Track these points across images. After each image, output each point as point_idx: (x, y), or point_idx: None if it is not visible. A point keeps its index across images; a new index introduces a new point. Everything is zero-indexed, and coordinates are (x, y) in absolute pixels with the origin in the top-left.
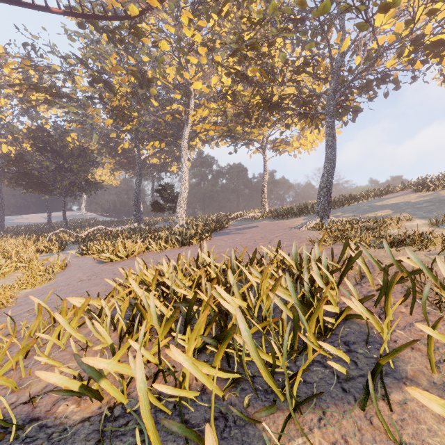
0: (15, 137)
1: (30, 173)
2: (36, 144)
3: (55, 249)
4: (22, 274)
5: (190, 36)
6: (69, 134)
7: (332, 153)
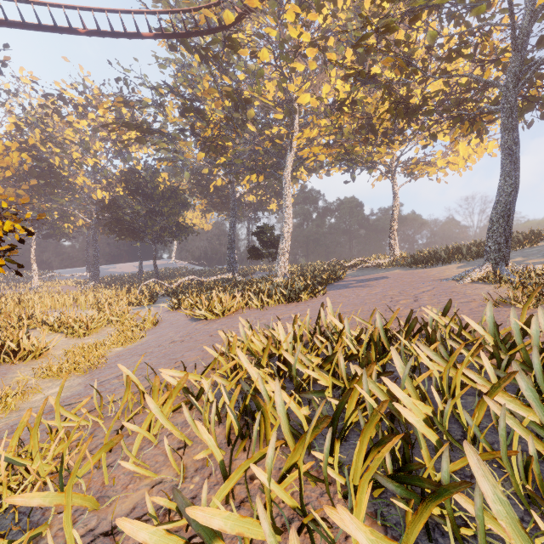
0: (109, 181)
1: (123, 219)
2: (128, 187)
3: (146, 301)
4: (114, 330)
5: (296, 37)
6: (160, 174)
7: (512, 167)
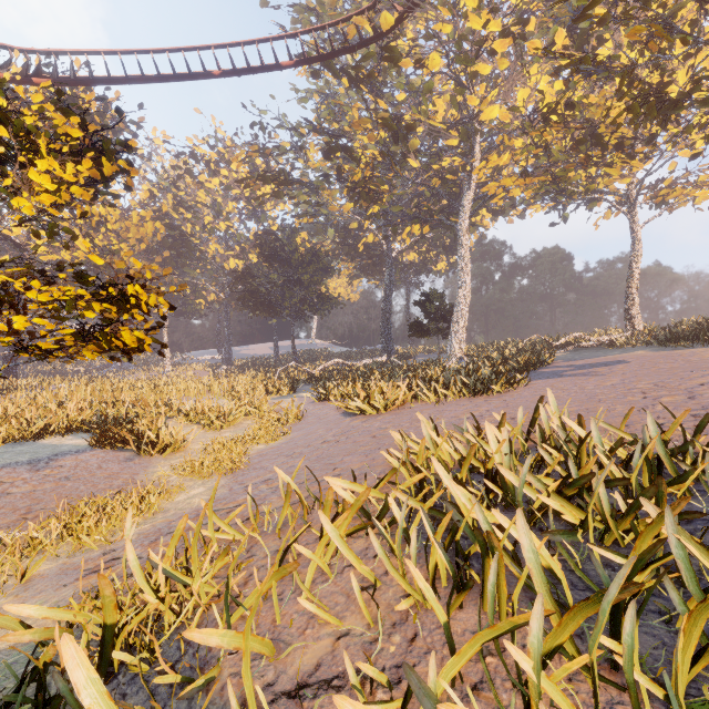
0: (242, 247)
1: (257, 291)
2: (263, 253)
3: (285, 390)
4: (252, 423)
5: (479, 28)
6: (299, 234)
7: None
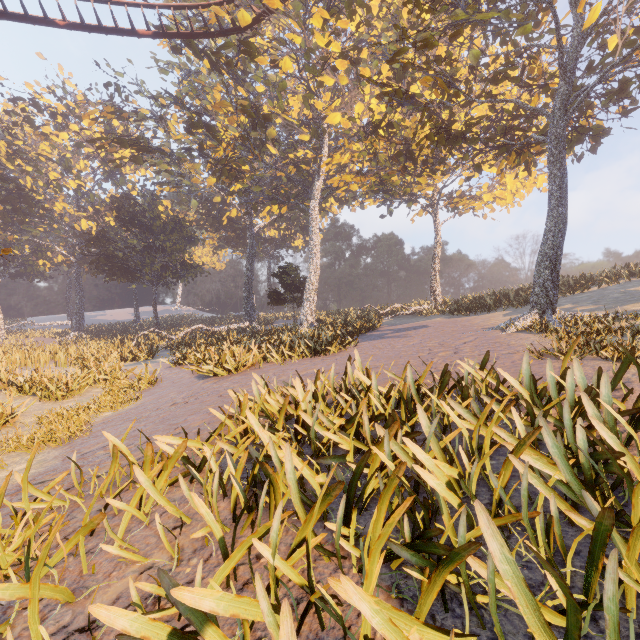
0: (96, 209)
1: (114, 255)
2: (121, 217)
3: (143, 356)
4: (102, 391)
5: (324, 46)
6: (161, 201)
7: (560, 205)
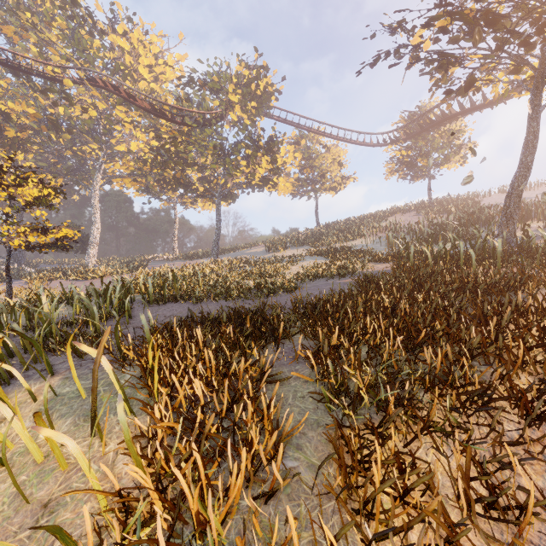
0: None
1: None
2: None
3: None
4: None
5: (120, 115)
6: None
7: (219, 224)
